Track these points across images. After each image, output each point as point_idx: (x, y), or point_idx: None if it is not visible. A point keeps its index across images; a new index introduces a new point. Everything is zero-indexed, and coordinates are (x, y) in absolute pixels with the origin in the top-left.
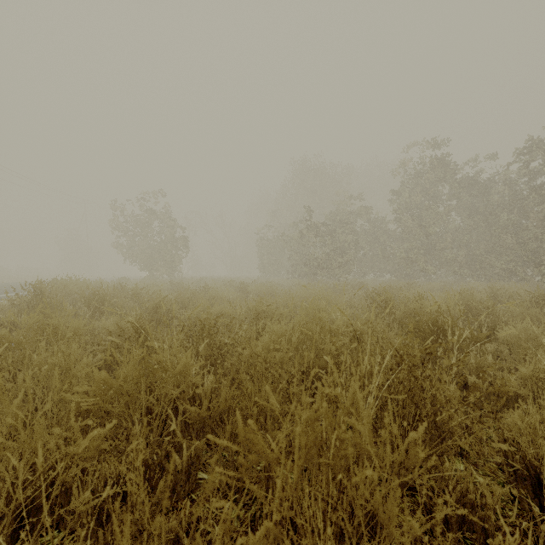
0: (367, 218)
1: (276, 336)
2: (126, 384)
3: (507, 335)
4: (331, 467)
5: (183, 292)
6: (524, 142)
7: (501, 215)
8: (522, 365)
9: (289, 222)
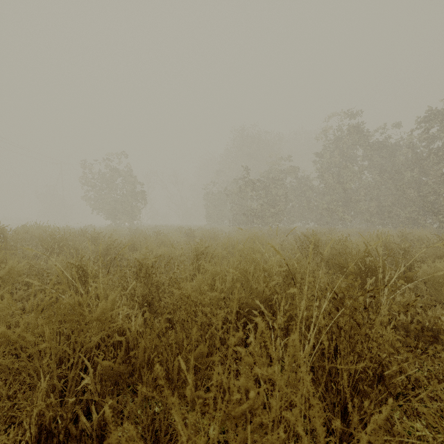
0: (295, 176)
1: (210, 276)
2: (28, 334)
3: (424, 273)
4: (264, 438)
5: (137, 236)
6: (425, 112)
7: (406, 173)
8: (439, 301)
9: (230, 180)
